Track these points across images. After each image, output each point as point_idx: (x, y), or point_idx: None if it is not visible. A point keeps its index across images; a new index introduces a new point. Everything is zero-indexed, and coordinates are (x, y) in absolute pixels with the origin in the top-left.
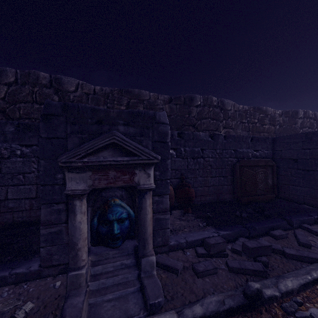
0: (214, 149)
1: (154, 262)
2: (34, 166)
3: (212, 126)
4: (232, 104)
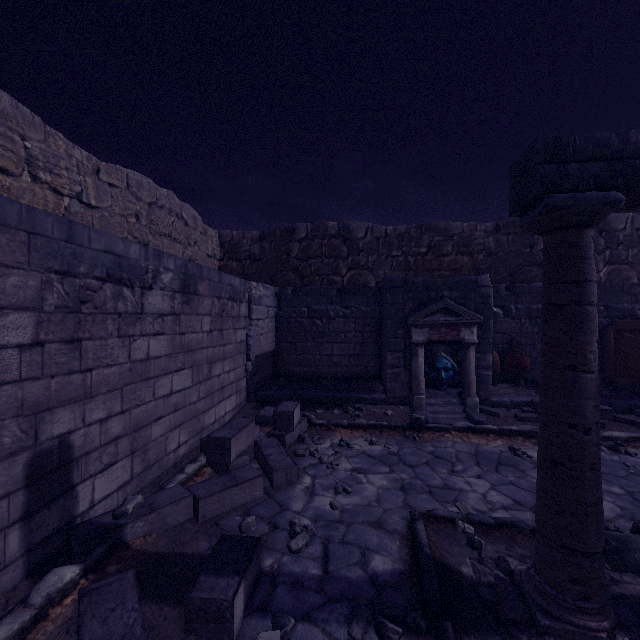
0: None
1: (477, 402)
2: (352, 326)
3: None
4: (627, 218)
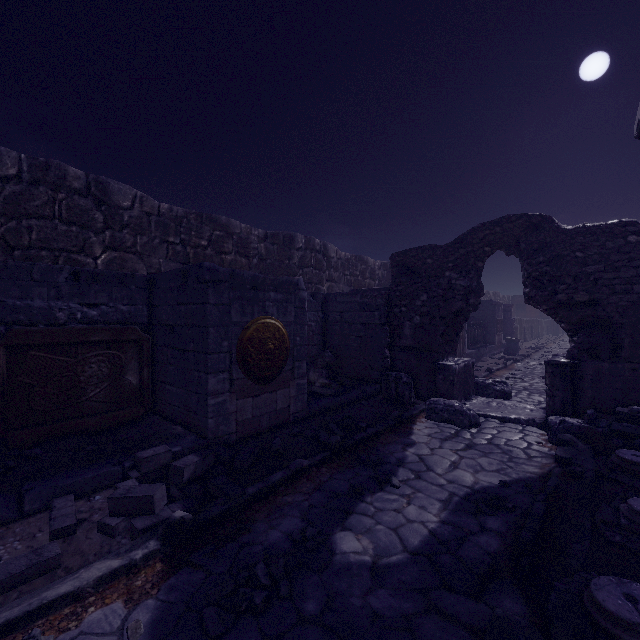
0: None
1: None
2: None
3: (64, 240)
4: (136, 196)
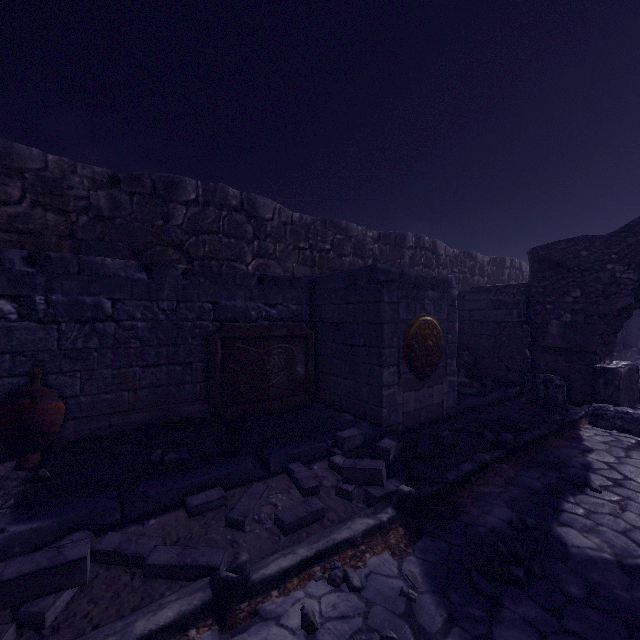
0: (154, 299)
1: None
2: None
3: (226, 250)
4: (275, 208)
